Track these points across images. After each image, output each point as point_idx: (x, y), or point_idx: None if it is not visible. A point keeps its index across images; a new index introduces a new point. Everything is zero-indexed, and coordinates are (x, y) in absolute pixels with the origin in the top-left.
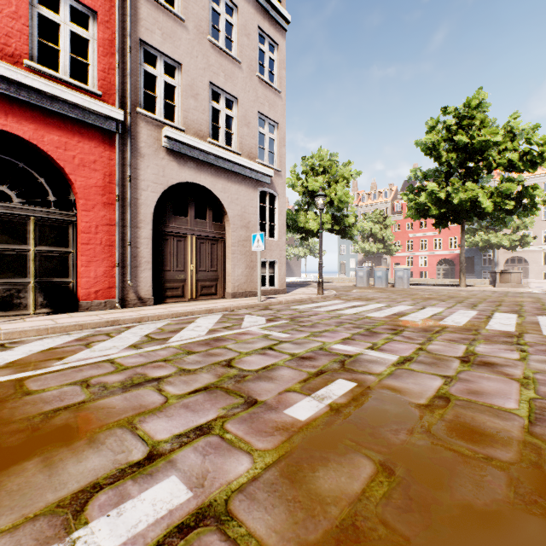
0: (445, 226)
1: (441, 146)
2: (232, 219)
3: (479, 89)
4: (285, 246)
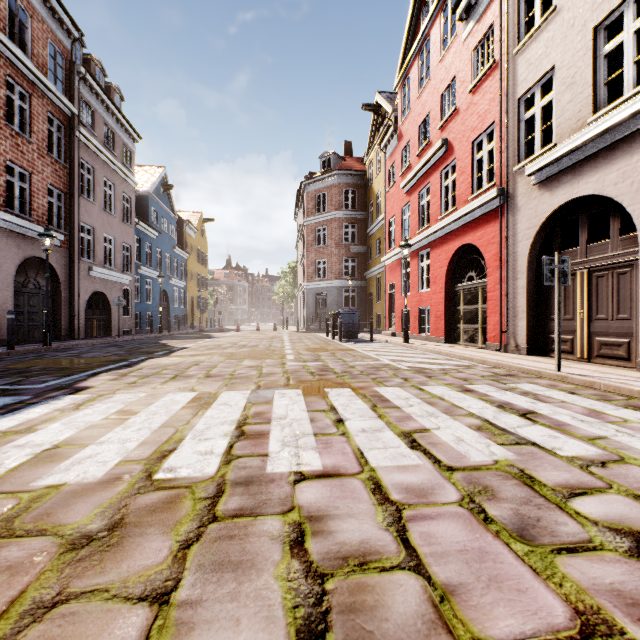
0: None
1: None
2: None
3: None
4: None
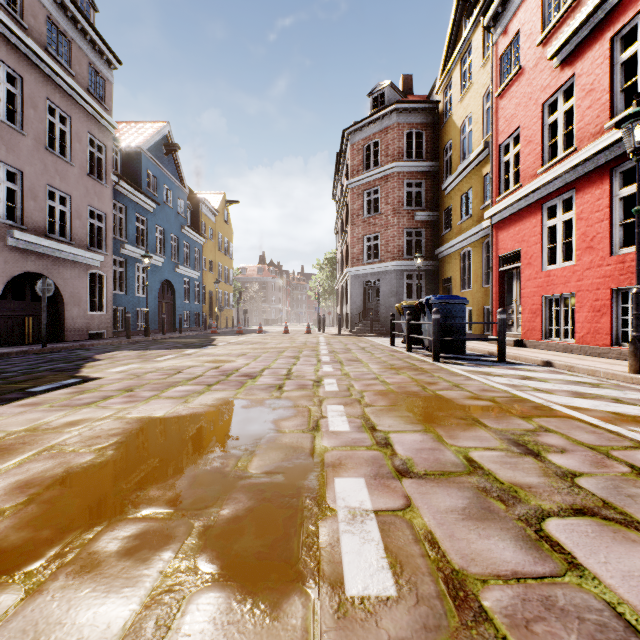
0: None
1: None
2: None
3: None
4: None
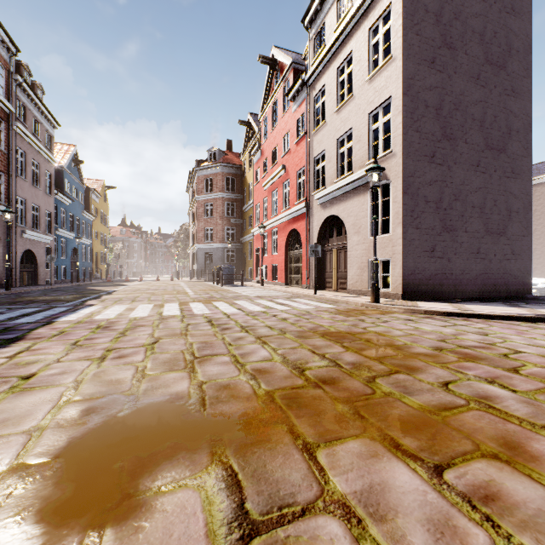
0: None
1: None
2: (348, 230)
3: None
4: (400, 240)
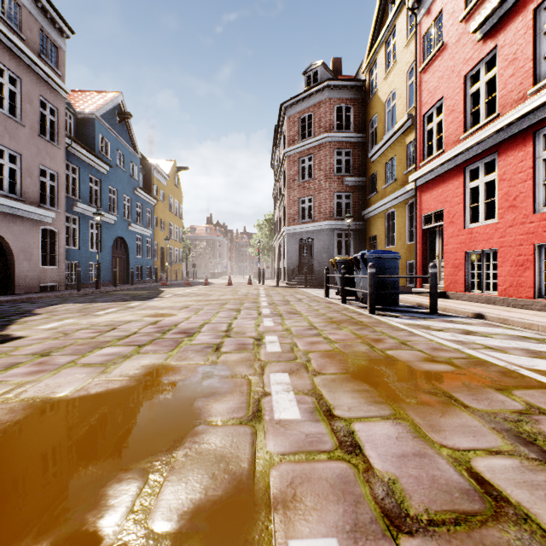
0: None
1: None
2: None
3: None
4: None
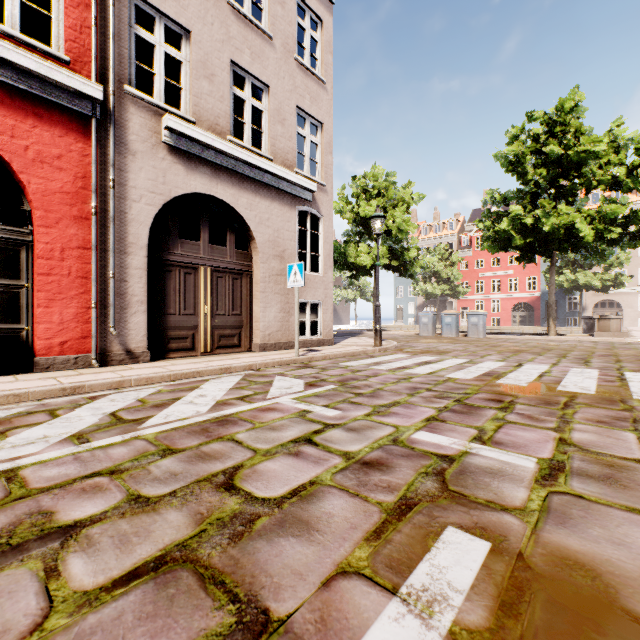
0: (531, 260)
1: (527, 159)
2: (261, 246)
3: (575, 88)
4: (331, 284)
